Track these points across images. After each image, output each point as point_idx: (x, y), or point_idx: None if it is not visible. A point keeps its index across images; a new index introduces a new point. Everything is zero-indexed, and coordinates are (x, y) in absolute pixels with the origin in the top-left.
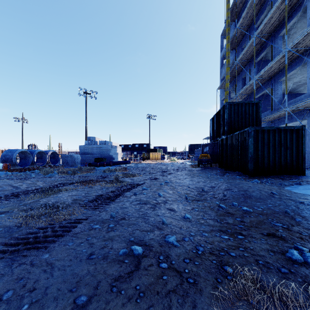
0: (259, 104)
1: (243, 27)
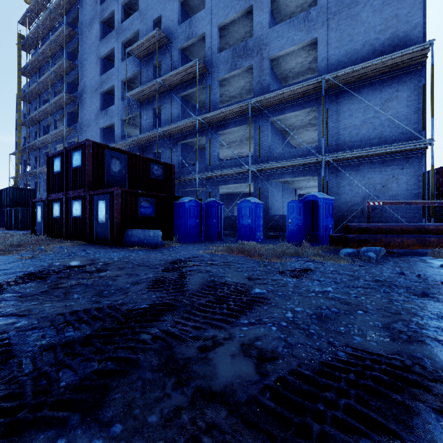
0: (35, 191)
1: (34, 120)
